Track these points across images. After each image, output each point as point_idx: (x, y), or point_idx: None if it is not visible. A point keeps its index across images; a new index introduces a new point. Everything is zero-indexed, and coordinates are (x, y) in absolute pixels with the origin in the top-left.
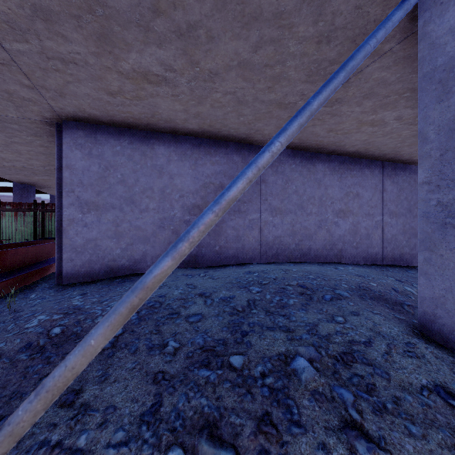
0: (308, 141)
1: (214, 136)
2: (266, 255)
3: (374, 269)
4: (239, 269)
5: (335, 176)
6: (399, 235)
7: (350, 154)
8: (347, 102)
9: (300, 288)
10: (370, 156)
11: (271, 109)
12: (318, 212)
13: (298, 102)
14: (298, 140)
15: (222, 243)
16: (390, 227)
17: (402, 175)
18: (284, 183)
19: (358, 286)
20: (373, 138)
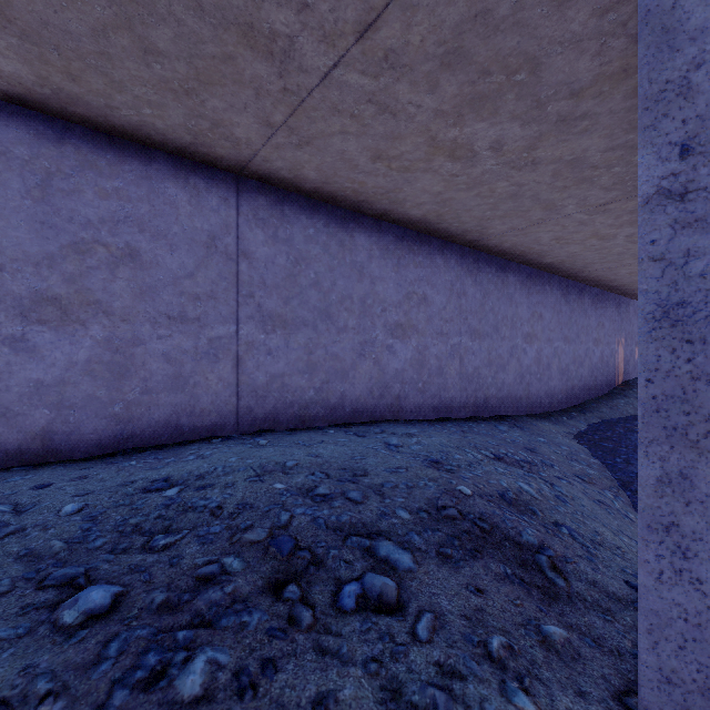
0: (338, 178)
1: (102, 120)
2: (250, 416)
3: (452, 431)
4: (144, 471)
5: (389, 262)
6: (483, 368)
7: (413, 224)
8: (408, 71)
9: (270, 560)
10: (444, 232)
11: (231, 49)
12: (358, 327)
13: (297, 38)
14: (316, 172)
15: (134, 395)
16: (472, 356)
17: (487, 272)
18: (291, 263)
19: (435, 506)
20: (452, 190)
